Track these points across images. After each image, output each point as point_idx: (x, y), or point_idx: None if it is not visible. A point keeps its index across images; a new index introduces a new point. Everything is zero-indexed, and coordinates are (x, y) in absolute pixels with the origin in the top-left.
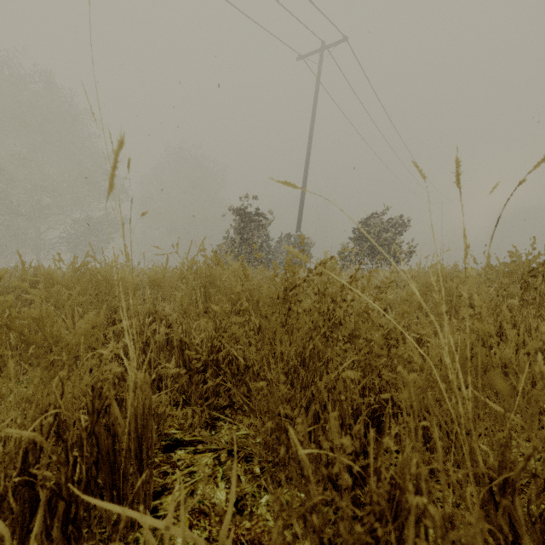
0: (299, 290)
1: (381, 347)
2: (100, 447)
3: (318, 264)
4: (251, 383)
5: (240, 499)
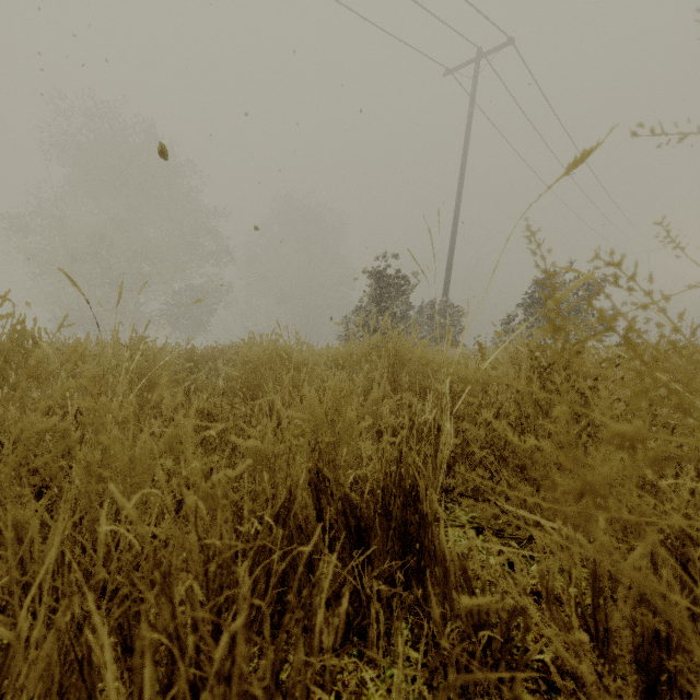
0: (552, 369)
1: (663, 425)
2: (418, 496)
3: (575, 343)
4: (510, 459)
5: (511, 564)
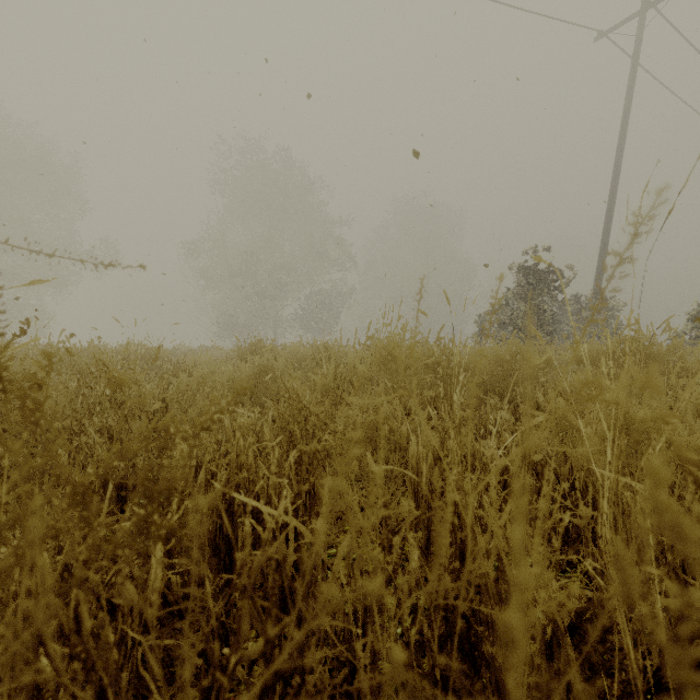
0: None
1: None
2: None
3: None
4: None
5: None
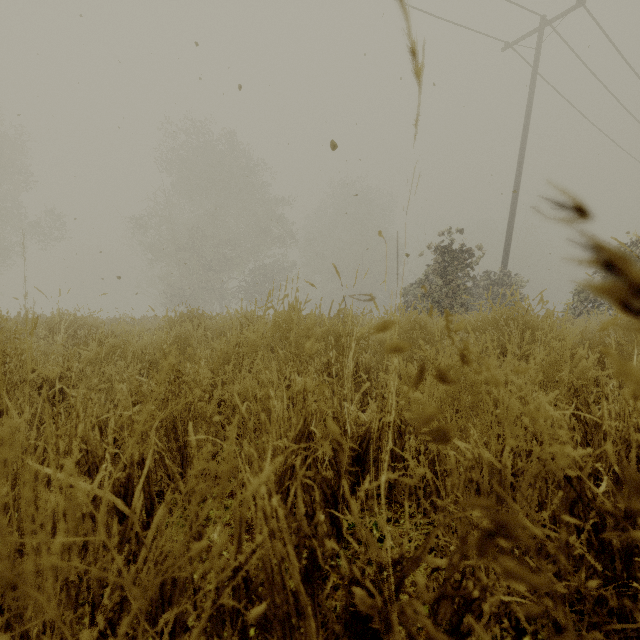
0: None
1: None
2: None
3: None
4: None
5: None
